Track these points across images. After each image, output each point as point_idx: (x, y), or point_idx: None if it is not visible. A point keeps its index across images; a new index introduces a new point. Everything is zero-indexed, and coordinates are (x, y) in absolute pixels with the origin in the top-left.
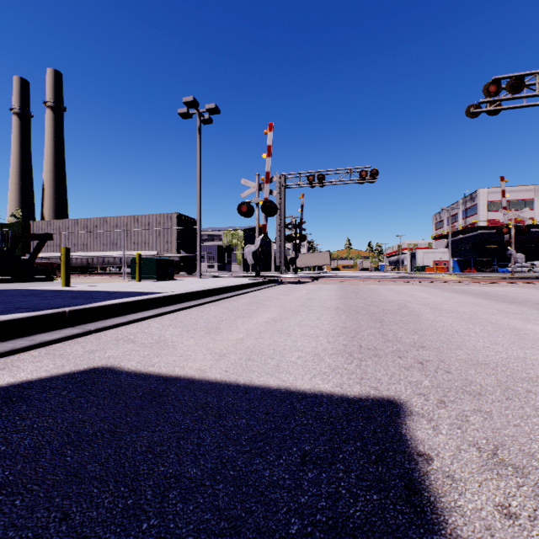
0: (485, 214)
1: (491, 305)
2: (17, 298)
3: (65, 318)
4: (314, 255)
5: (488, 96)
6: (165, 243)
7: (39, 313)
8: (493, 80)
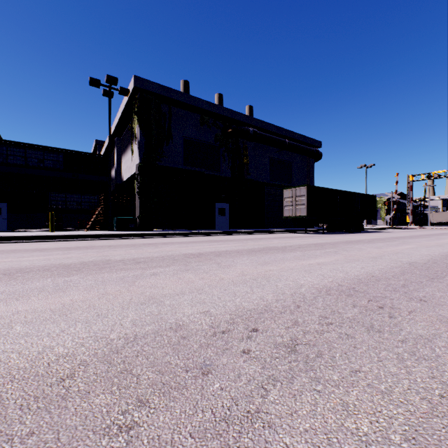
0: None
1: None
2: None
3: None
4: None
5: None
6: None
7: None
8: None
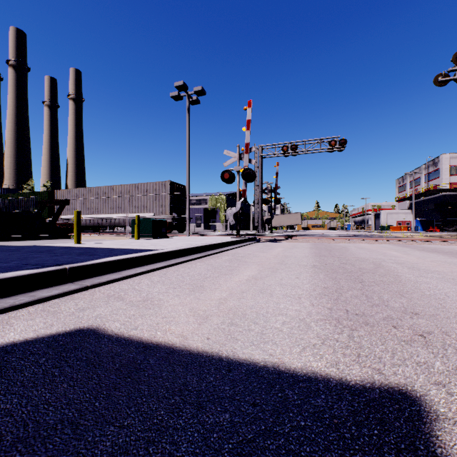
0: (447, 177)
1: None
2: (33, 254)
3: (65, 275)
4: (287, 216)
5: None
6: (160, 207)
7: (41, 270)
8: None
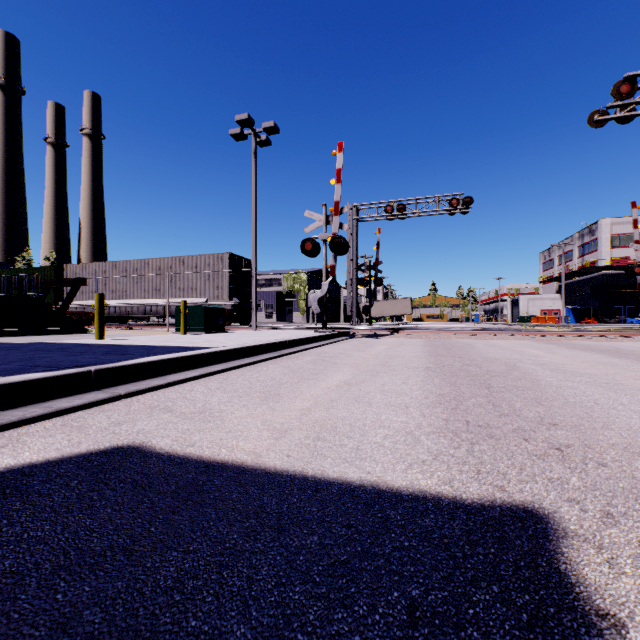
0: (608, 250)
1: (631, 366)
2: (39, 354)
3: (90, 379)
4: (392, 303)
5: (619, 98)
6: (215, 289)
7: (57, 373)
8: (626, 77)
